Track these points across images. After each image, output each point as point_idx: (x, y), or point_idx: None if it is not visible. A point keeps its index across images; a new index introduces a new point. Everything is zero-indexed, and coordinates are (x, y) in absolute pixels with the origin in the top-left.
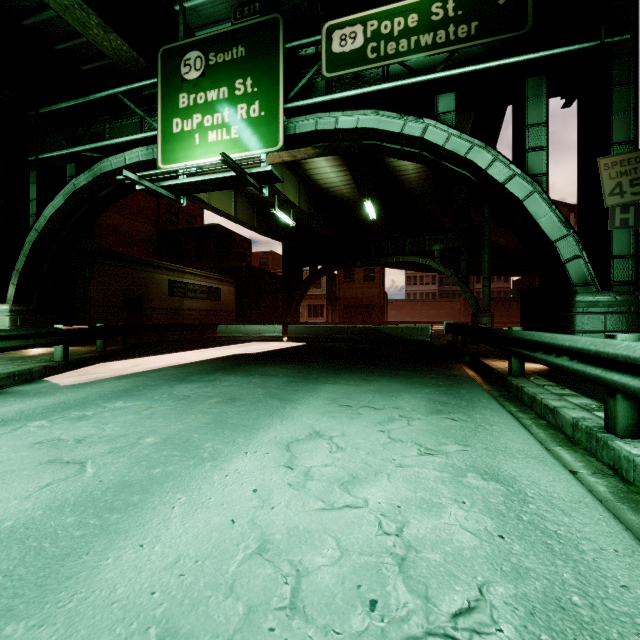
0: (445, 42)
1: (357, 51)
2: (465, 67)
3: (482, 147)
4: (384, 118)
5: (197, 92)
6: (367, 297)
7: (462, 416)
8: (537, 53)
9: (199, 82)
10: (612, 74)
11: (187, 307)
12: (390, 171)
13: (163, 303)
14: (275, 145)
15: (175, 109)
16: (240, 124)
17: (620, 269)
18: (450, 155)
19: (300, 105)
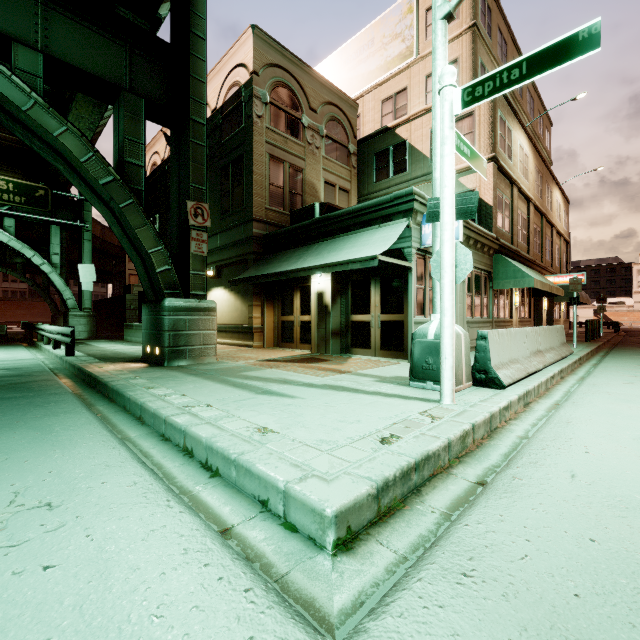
0: (8, 200)
1: None
2: (20, 213)
3: (29, 248)
4: None
5: None
6: None
7: (7, 348)
8: (54, 219)
9: None
10: (84, 236)
11: None
12: None
13: None
14: None
15: None
16: None
17: (87, 303)
18: (12, 247)
19: None
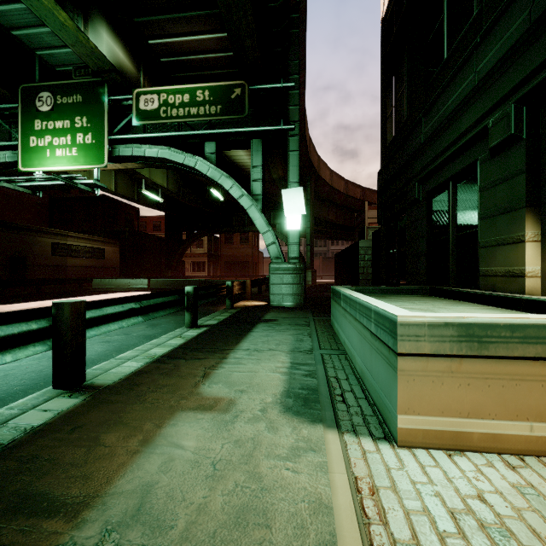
0: (204, 114)
1: (155, 111)
2: (216, 130)
3: (227, 177)
4: (174, 153)
5: (48, 120)
6: (243, 256)
7: (155, 326)
8: (252, 128)
9: (50, 114)
10: (290, 145)
11: (70, 264)
12: (236, 165)
13: (46, 261)
14: (102, 163)
15: (32, 130)
16: (79, 147)
17: (293, 250)
18: (212, 179)
19: (121, 138)
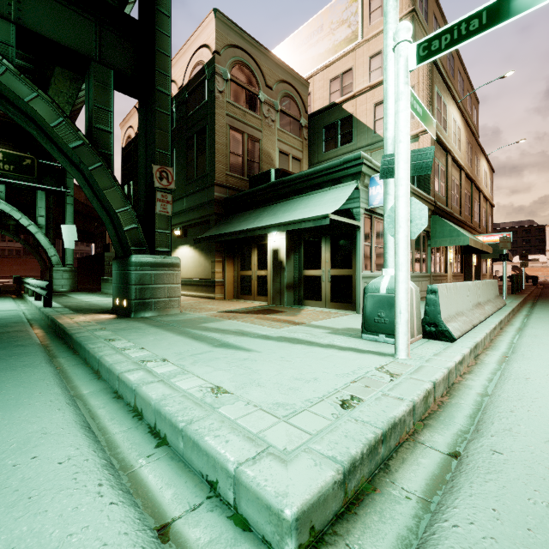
0: None
1: None
2: (9, 180)
3: (17, 211)
4: None
5: None
6: None
7: None
8: (40, 185)
9: None
10: (67, 200)
11: None
12: None
13: None
14: None
15: None
16: None
17: (69, 260)
18: (2, 210)
19: None
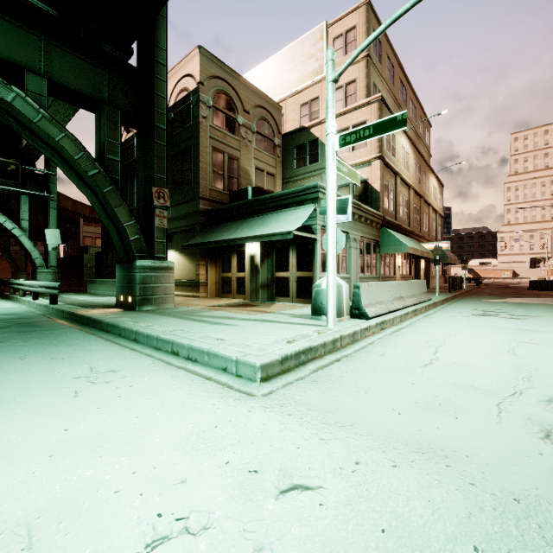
0: None
1: None
2: None
3: (2, 215)
4: None
5: None
6: None
7: None
8: (24, 190)
9: None
10: (50, 204)
11: None
12: None
13: None
14: None
15: None
16: None
17: (53, 262)
18: None
19: None
